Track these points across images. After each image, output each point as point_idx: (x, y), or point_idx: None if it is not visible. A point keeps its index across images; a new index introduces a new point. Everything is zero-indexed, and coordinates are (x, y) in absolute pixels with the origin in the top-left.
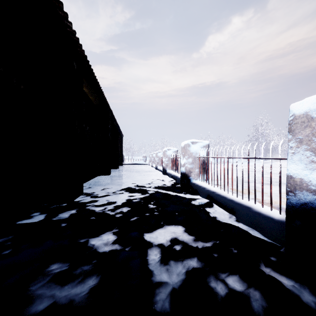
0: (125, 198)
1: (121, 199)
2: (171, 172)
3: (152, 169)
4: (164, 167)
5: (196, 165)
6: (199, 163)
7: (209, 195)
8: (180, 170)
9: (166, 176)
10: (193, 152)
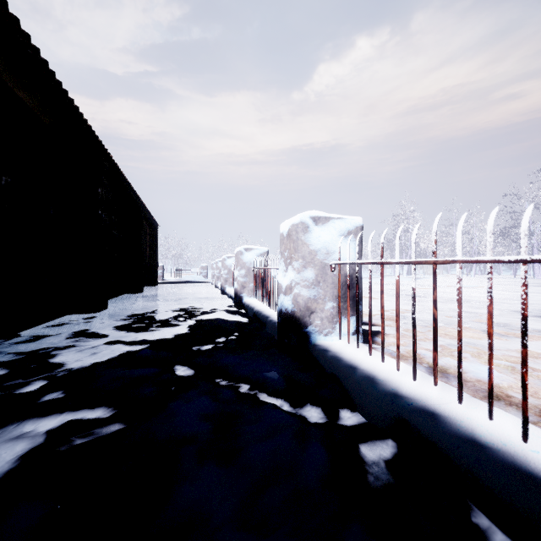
0: (24, 456)
1: (8, 459)
2: (252, 303)
3: (214, 293)
4: (237, 290)
5: (327, 290)
6: (336, 282)
7: (408, 423)
8: (275, 300)
9: (242, 310)
10: (318, 250)
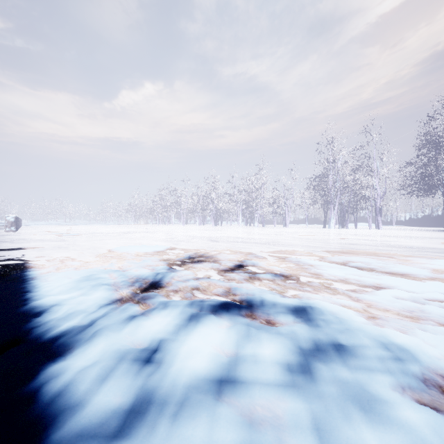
0: None
1: None
2: None
3: None
4: None
5: None
6: None
7: None
8: None
9: None
10: None
